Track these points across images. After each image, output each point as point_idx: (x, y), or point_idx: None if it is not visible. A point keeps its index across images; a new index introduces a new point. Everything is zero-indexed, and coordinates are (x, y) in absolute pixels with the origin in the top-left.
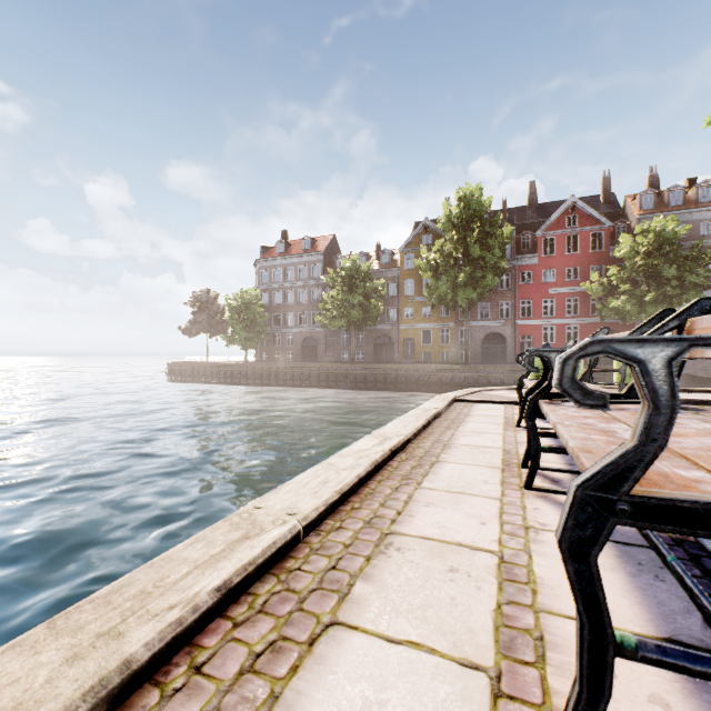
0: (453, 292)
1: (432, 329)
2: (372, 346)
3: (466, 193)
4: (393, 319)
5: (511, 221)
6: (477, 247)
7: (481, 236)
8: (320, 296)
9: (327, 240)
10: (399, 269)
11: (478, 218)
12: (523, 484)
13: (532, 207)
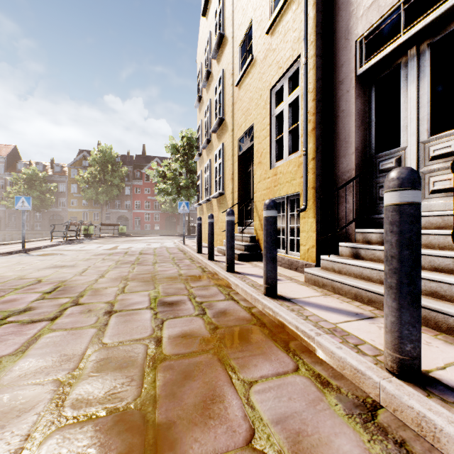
0: (97, 195)
1: (89, 212)
2: (48, 220)
3: (103, 149)
4: (63, 205)
5: (131, 163)
6: (109, 176)
7: (112, 170)
8: (2, 184)
9: (9, 148)
10: (67, 177)
11: (111, 161)
12: (63, 240)
13: (144, 156)
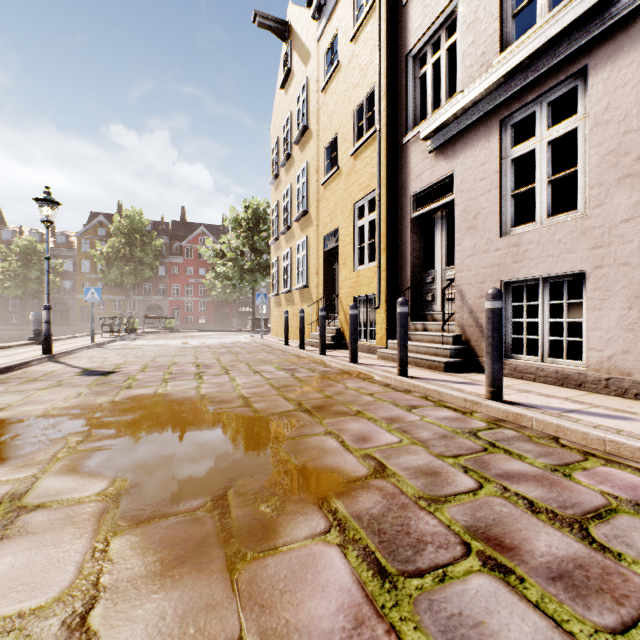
0: (122, 277)
1: (107, 299)
2: None
3: (131, 215)
4: (70, 290)
5: (167, 232)
6: (138, 251)
7: (143, 242)
8: None
9: None
10: (76, 250)
11: (140, 231)
12: (110, 335)
13: (183, 223)
